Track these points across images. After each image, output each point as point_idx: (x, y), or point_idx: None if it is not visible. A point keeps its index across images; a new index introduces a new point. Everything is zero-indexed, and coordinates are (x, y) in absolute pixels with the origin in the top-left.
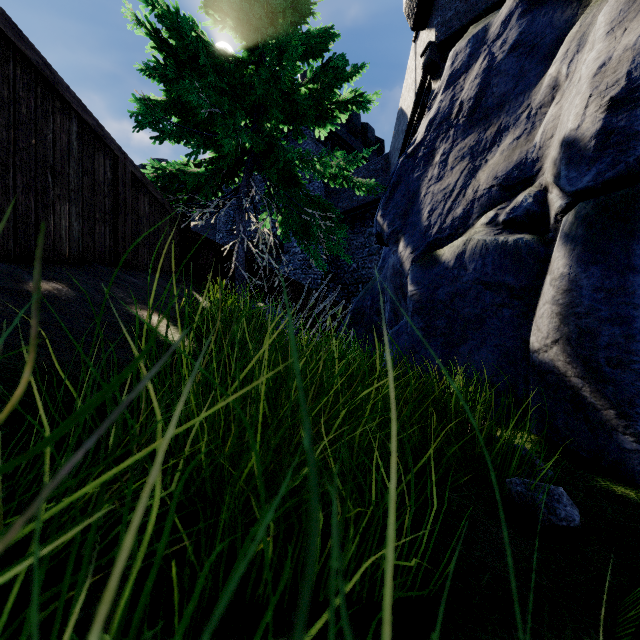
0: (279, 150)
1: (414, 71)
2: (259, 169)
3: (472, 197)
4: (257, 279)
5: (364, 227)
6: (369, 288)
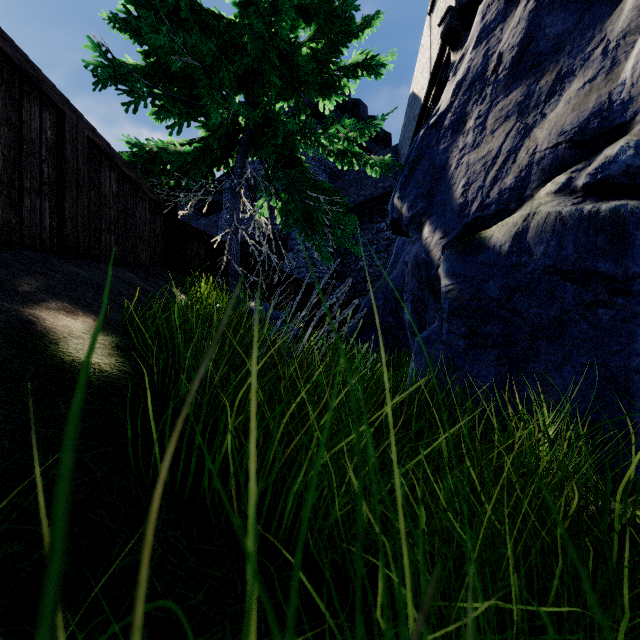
0: (278, 123)
1: (429, 47)
2: (256, 148)
3: (527, 161)
4: (255, 276)
5: (372, 223)
6: (381, 286)
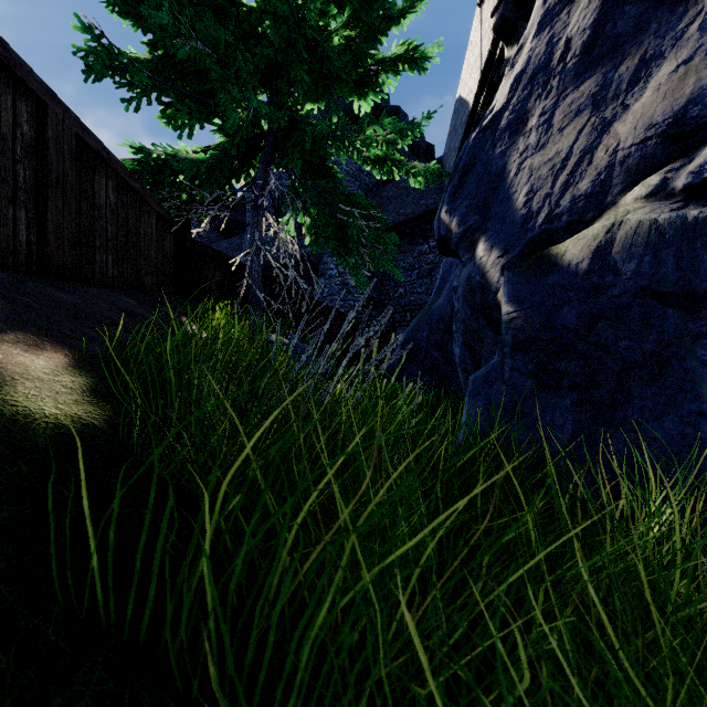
0: (306, 126)
1: (479, 43)
2: (280, 156)
3: (607, 161)
4: (281, 303)
5: (413, 245)
6: (424, 315)
